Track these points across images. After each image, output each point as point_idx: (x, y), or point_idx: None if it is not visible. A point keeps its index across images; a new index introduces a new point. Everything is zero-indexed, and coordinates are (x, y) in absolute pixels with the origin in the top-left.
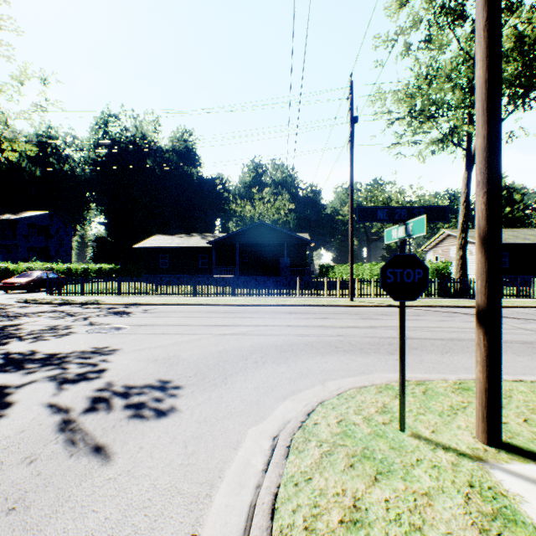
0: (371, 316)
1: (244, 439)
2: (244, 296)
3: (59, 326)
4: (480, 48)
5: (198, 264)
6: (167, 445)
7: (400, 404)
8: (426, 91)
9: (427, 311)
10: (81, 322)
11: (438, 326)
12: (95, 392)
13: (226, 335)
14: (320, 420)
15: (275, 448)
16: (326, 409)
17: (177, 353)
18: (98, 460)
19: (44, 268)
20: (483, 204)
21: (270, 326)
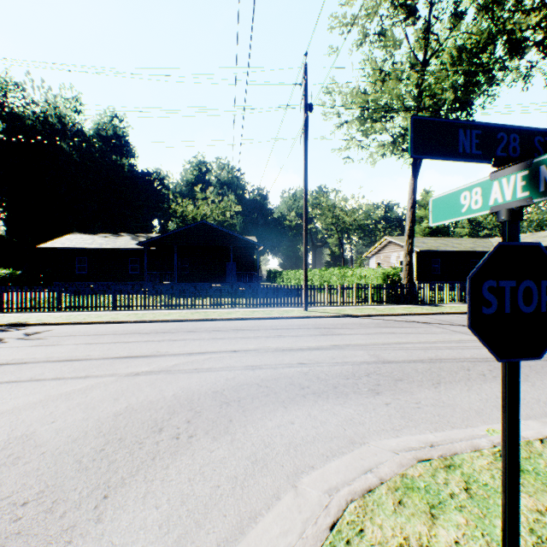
0: (332, 331)
1: None
2: (180, 307)
3: None
4: None
5: (127, 269)
6: None
7: None
8: (380, 88)
9: (387, 322)
10: None
11: (408, 341)
12: None
13: (139, 375)
14: None
15: None
16: None
17: (33, 426)
18: None
19: None
20: None
21: (208, 353)
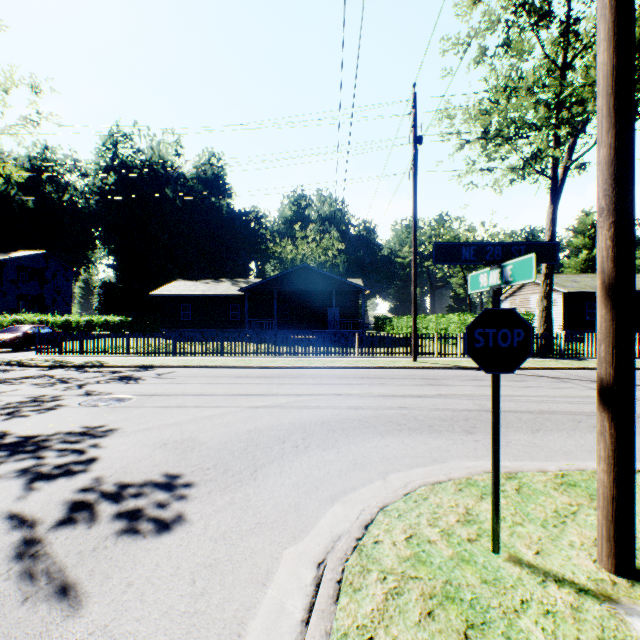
0: (440, 382)
1: (277, 567)
2: (283, 355)
3: (45, 396)
4: (604, 24)
5: (228, 315)
6: (167, 579)
7: (493, 515)
8: (505, 107)
9: (507, 375)
10: (74, 391)
11: (523, 394)
12: (77, 494)
13: (259, 408)
14: (382, 537)
15: (321, 585)
16: (389, 519)
17: (194, 433)
18: (63, 607)
19: (36, 321)
20: (609, 240)
21: (314, 395)
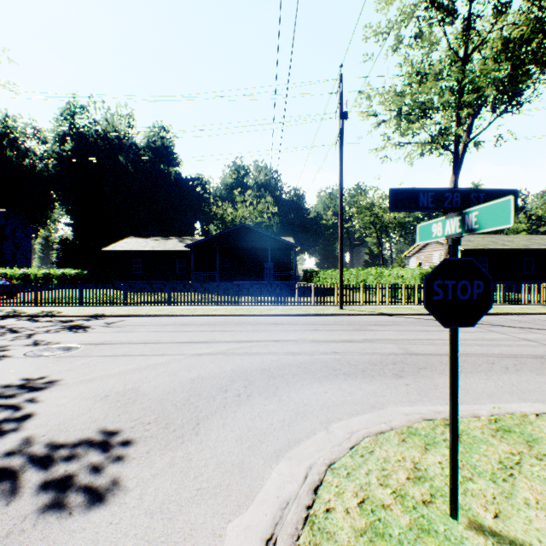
0: (365, 327)
1: None
2: (225, 304)
3: None
4: None
5: (176, 269)
6: None
7: (452, 478)
8: (417, 90)
9: (421, 320)
10: (22, 341)
11: (438, 337)
12: (1, 459)
13: (202, 355)
14: (334, 503)
15: None
16: (339, 479)
17: (137, 383)
18: None
19: None
20: None
21: (254, 341)
